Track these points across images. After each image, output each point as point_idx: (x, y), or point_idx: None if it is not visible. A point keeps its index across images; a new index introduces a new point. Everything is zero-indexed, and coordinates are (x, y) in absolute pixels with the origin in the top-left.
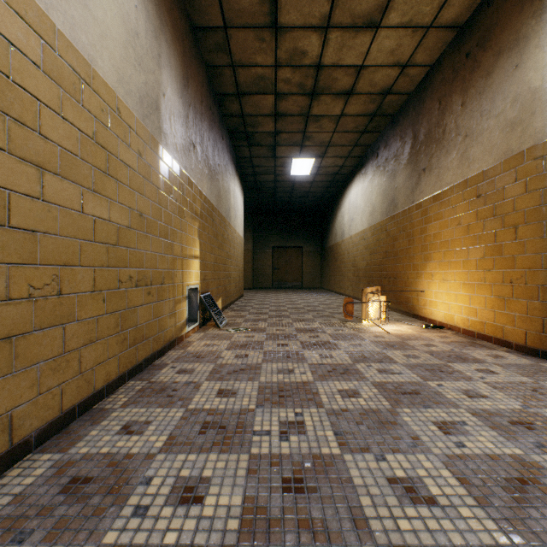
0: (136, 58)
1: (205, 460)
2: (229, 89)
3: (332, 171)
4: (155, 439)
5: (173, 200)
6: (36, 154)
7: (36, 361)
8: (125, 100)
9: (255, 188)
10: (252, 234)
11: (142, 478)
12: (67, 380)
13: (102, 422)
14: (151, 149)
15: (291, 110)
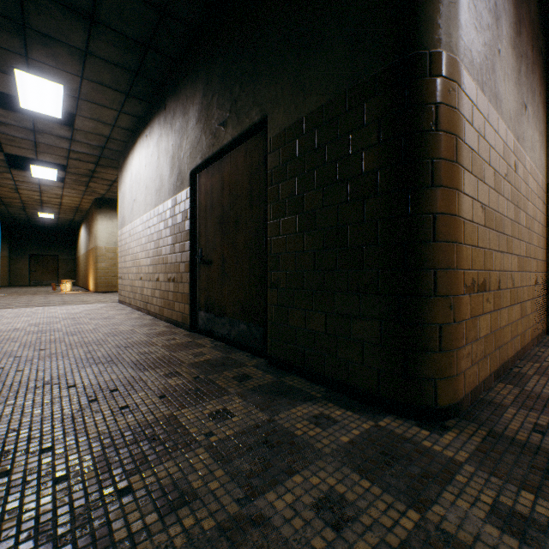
0: None
1: None
2: None
3: (70, 219)
4: None
5: None
6: None
7: None
8: None
9: (12, 218)
10: (9, 245)
11: None
12: None
13: None
14: None
15: (32, 204)
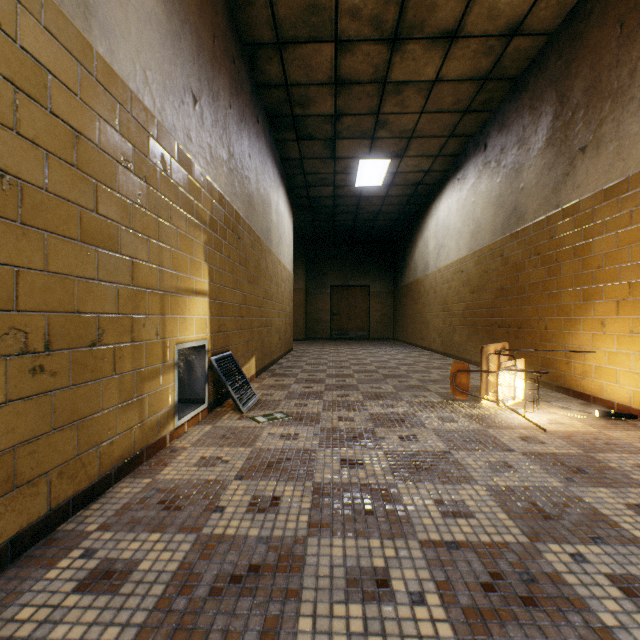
0: None
1: None
2: (263, 33)
3: (414, 179)
4: None
5: (135, 176)
6: None
7: None
8: None
9: (308, 207)
10: (305, 270)
11: None
12: None
13: None
14: (48, 32)
15: (360, 73)
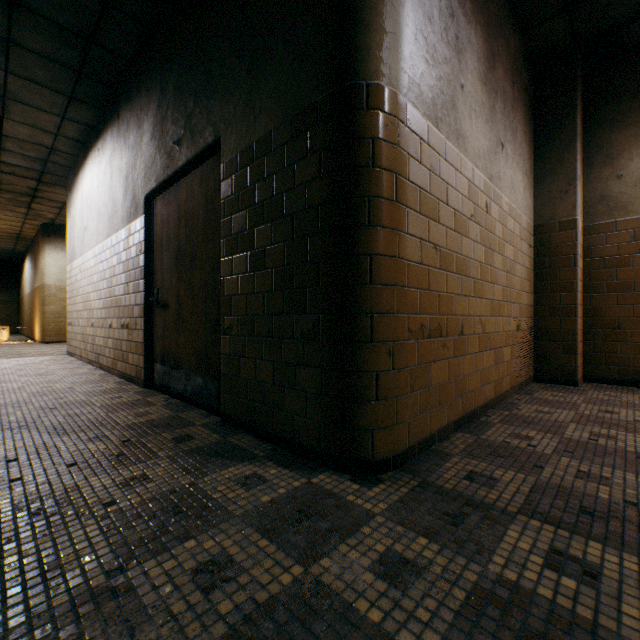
0: None
1: None
2: None
3: (9, 249)
4: None
5: None
6: None
7: None
8: None
9: None
10: None
11: None
12: None
13: None
14: None
15: None
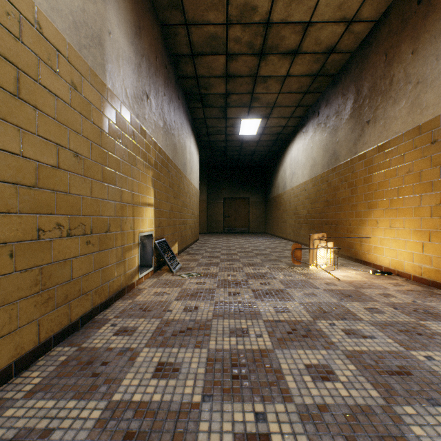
0: None
1: None
2: (183, 49)
3: (276, 131)
4: None
5: (122, 145)
6: None
7: None
8: (49, 16)
9: (209, 147)
10: (206, 187)
11: None
12: None
13: None
14: (91, 85)
15: (241, 71)
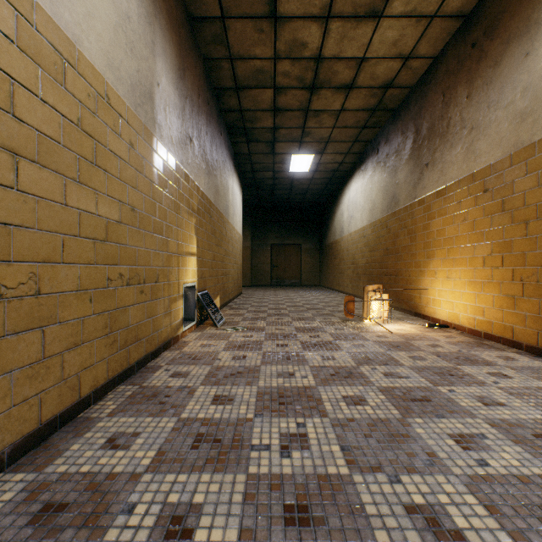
0: (127, 43)
1: (197, 481)
2: (227, 83)
3: (332, 168)
4: (142, 455)
5: (169, 195)
6: (9, 138)
7: (9, 369)
8: (115, 86)
9: (254, 185)
10: (251, 232)
11: (124, 504)
12: (47, 388)
13: (86, 434)
14: (144, 141)
15: (291, 105)
